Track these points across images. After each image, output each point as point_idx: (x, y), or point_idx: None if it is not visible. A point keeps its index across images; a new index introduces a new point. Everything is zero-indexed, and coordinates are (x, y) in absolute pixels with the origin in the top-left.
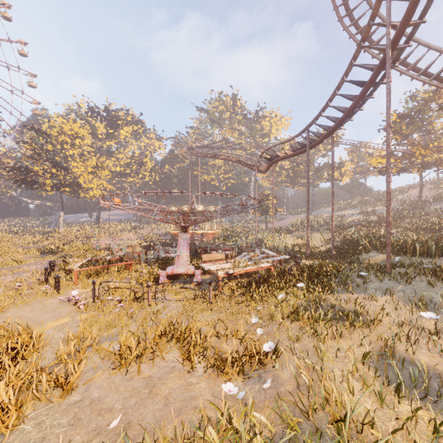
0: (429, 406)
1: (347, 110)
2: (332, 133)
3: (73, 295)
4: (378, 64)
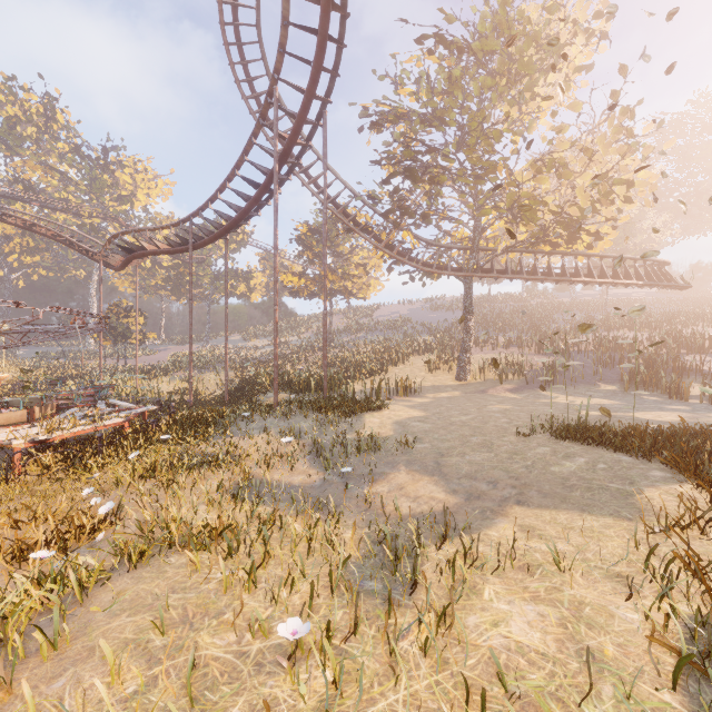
0: (253, 497)
1: (241, 211)
2: (226, 234)
3: None
4: (271, 171)
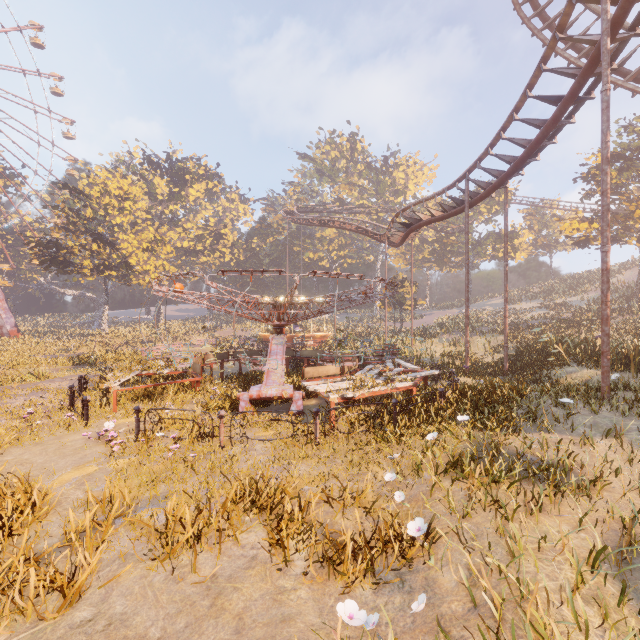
0: None
1: (530, 143)
2: (505, 183)
3: (106, 430)
4: (585, 67)
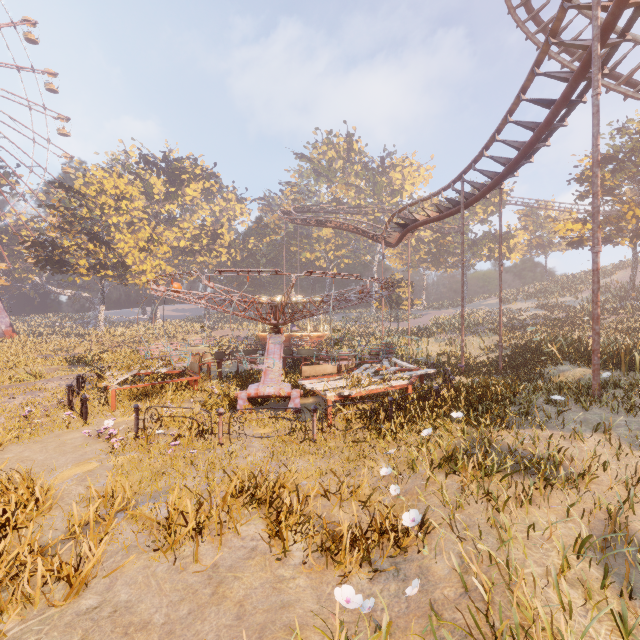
0: None
1: (524, 146)
2: (500, 184)
3: (106, 427)
4: (577, 71)
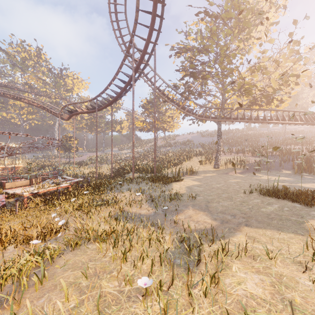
0: (124, 219)
1: (118, 94)
2: (112, 104)
3: None
4: (131, 76)
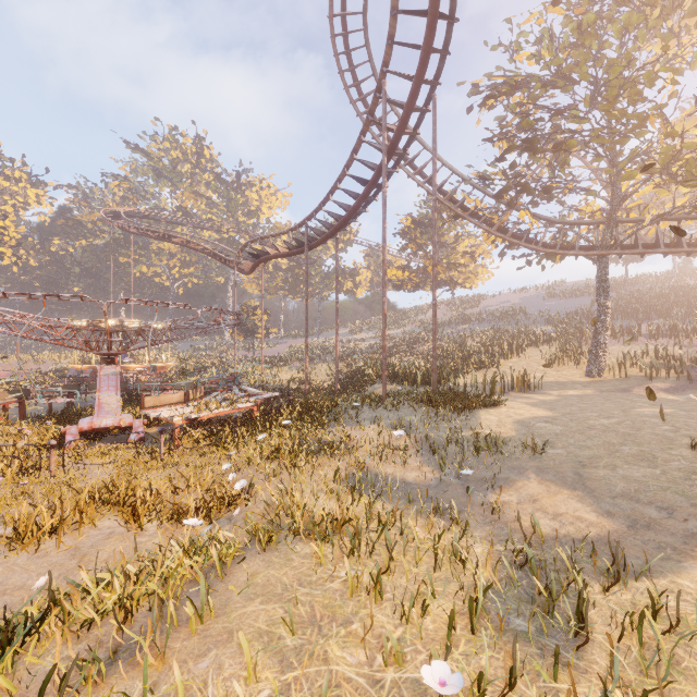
0: (370, 491)
1: (350, 209)
2: (336, 234)
3: None
4: (379, 166)
